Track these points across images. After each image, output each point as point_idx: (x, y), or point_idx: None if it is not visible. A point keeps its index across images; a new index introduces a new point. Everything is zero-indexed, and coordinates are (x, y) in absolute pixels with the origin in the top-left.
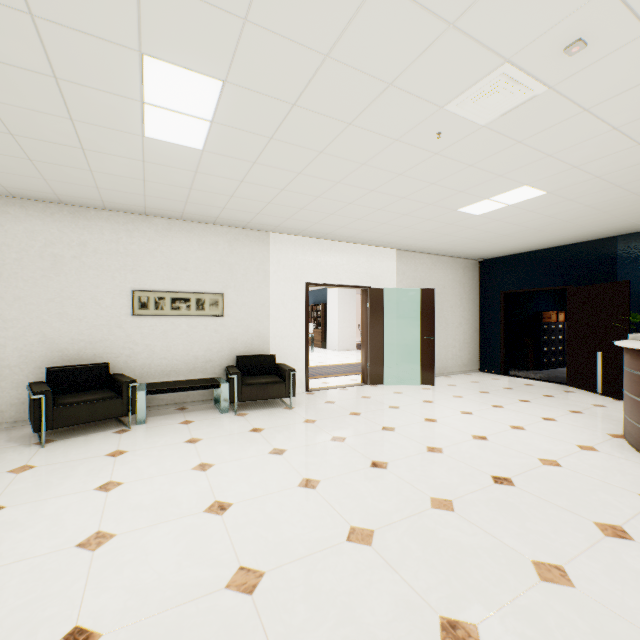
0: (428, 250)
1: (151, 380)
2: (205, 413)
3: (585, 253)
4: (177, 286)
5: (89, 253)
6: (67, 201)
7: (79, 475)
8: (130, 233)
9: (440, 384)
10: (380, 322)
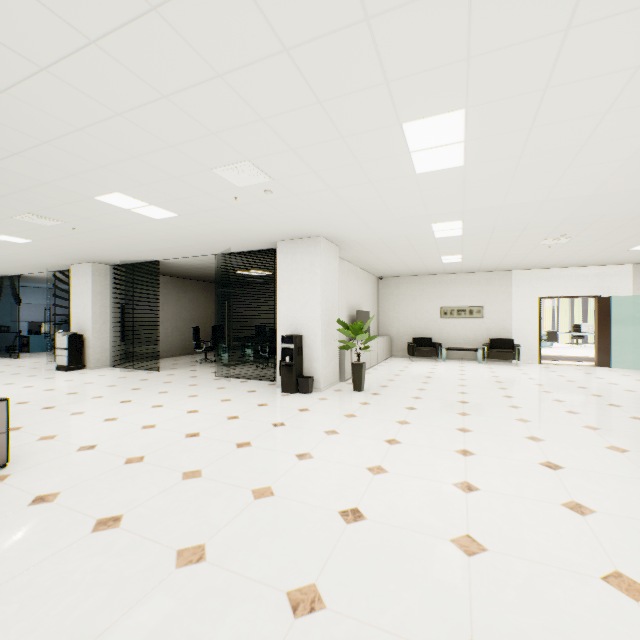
0: None
1: (448, 346)
2: (471, 362)
3: None
4: (459, 304)
5: (424, 293)
6: (417, 275)
7: (424, 366)
8: (439, 283)
9: None
10: (607, 321)
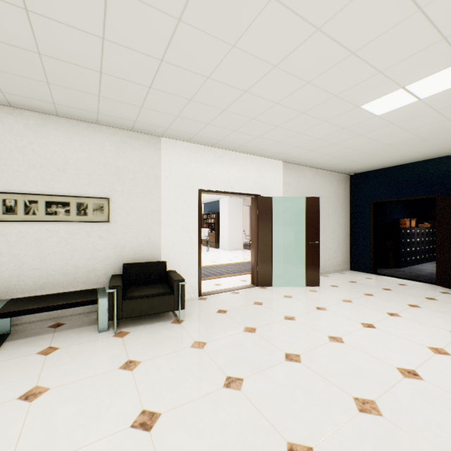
0: (310, 163)
1: (20, 294)
2: (80, 332)
3: None
4: (53, 189)
5: None
6: None
7: None
8: None
9: (323, 285)
10: (269, 228)
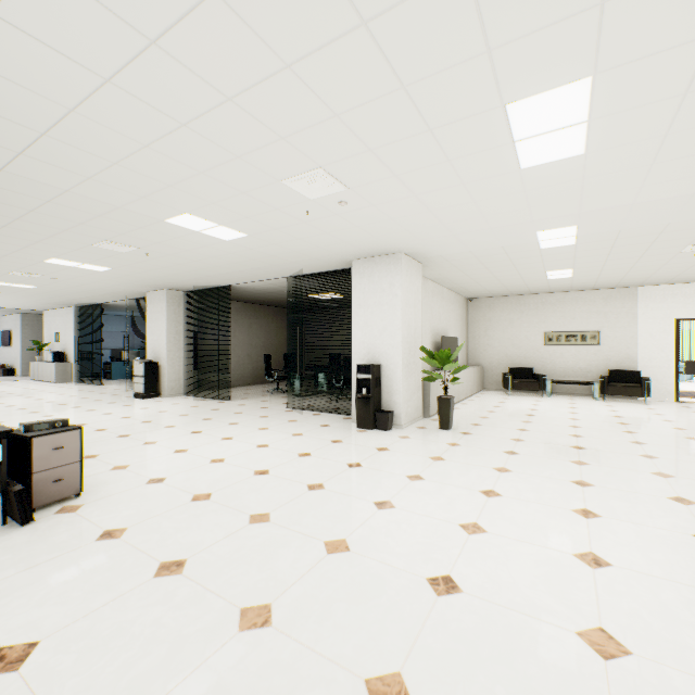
0: None
1: (553, 379)
2: (583, 399)
3: None
4: (568, 328)
5: (523, 316)
6: (515, 295)
7: (524, 402)
8: (542, 303)
9: None
10: None
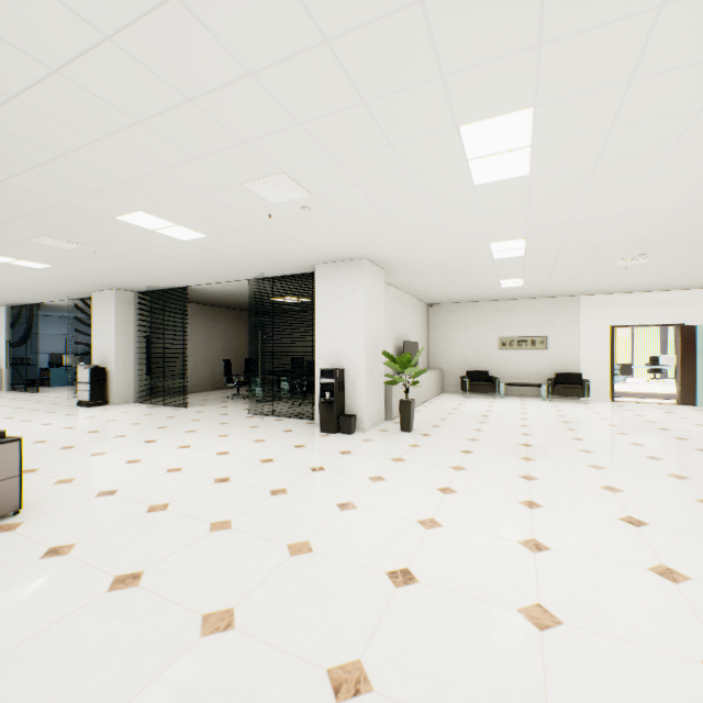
0: None
1: (507, 381)
2: (533, 400)
3: None
4: (520, 334)
5: (480, 322)
6: (472, 301)
7: (480, 404)
8: (497, 310)
9: None
10: (692, 353)
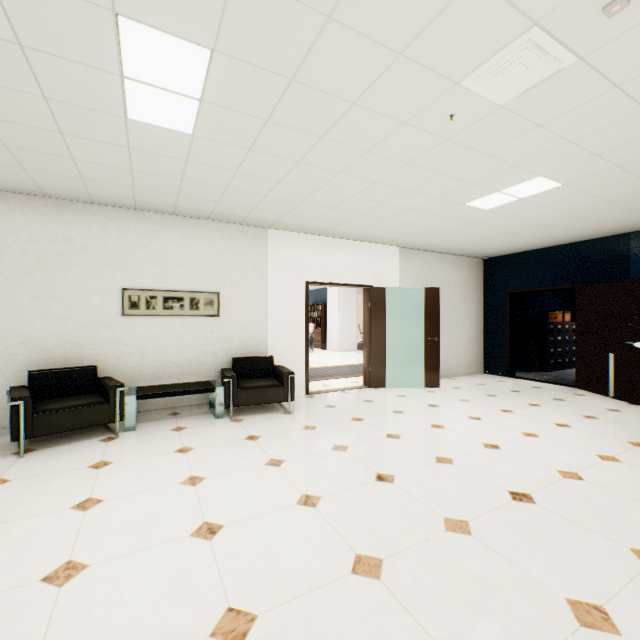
0: (432, 248)
1: (142, 383)
2: (199, 418)
3: (595, 251)
4: (170, 284)
5: (76, 249)
6: (51, 194)
7: (56, 491)
8: (120, 228)
9: (445, 387)
10: (382, 322)
